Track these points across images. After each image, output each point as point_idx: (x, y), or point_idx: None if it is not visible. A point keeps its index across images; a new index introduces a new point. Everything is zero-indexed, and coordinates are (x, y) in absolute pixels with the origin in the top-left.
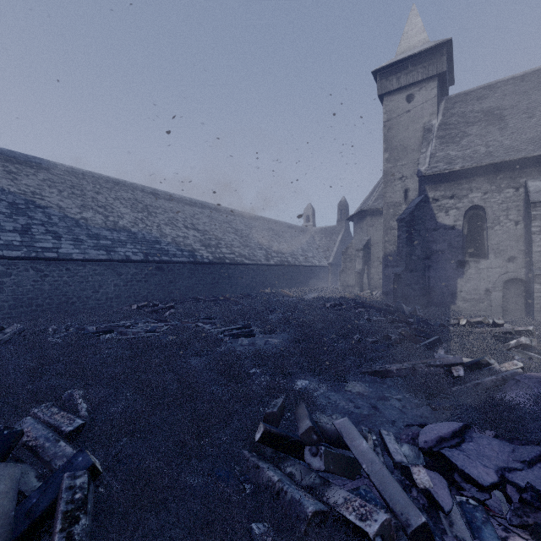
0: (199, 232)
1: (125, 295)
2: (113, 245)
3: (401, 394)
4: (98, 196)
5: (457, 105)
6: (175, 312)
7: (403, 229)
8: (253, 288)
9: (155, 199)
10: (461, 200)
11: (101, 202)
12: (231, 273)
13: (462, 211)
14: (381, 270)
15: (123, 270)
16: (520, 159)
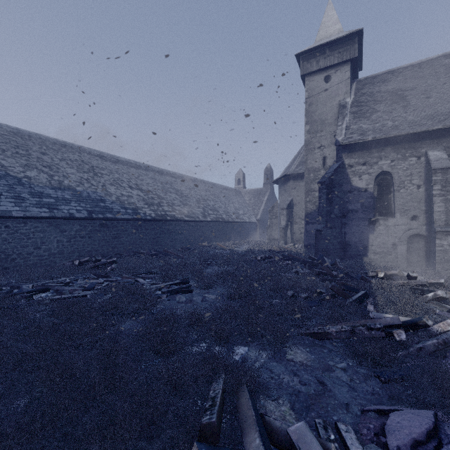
0: (142, 191)
1: (69, 251)
2: (57, 203)
3: (344, 361)
4: (44, 156)
5: (366, 86)
6: (116, 267)
7: (324, 191)
8: (192, 242)
9: (101, 161)
10: (372, 167)
11: (47, 162)
12: (172, 229)
13: (373, 176)
14: (302, 226)
15: (67, 226)
16: (421, 132)
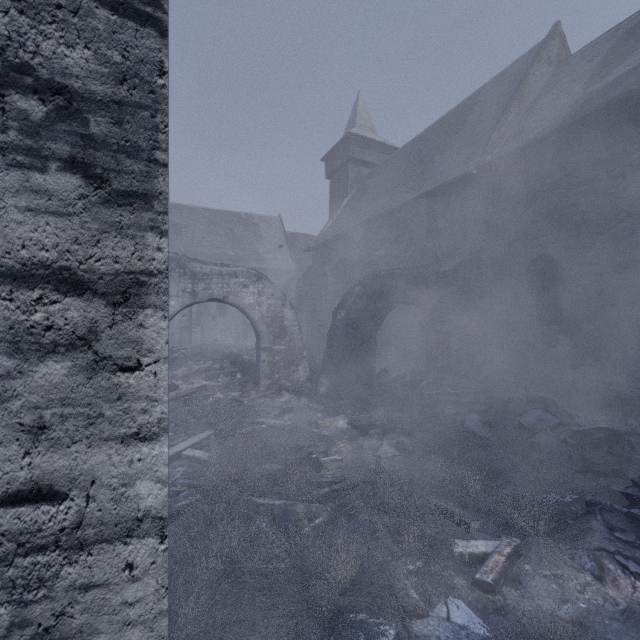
0: None
1: None
2: None
3: None
4: None
5: None
6: None
7: None
8: None
9: None
10: None
11: None
12: None
13: None
14: None
15: None
16: None
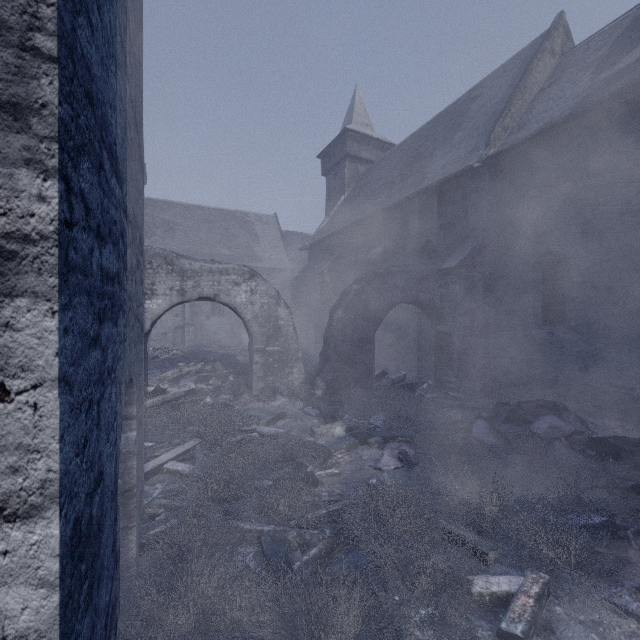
0: None
1: None
2: None
3: None
4: None
5: (149, 208)
6: None
7: None
8: None
9: None
10: None
11: None
12: None
13: None
14: None
15: None
16: None
